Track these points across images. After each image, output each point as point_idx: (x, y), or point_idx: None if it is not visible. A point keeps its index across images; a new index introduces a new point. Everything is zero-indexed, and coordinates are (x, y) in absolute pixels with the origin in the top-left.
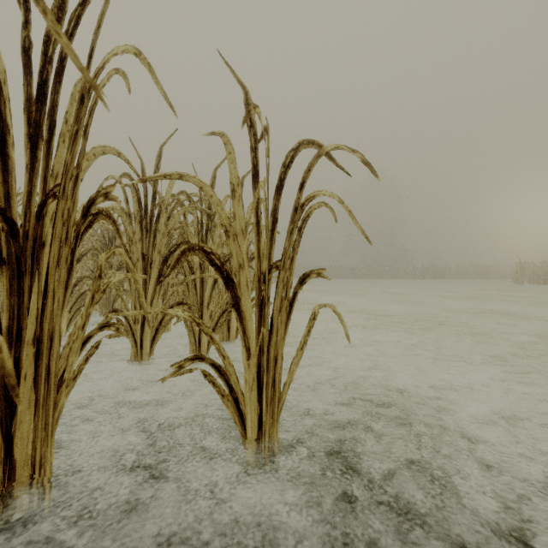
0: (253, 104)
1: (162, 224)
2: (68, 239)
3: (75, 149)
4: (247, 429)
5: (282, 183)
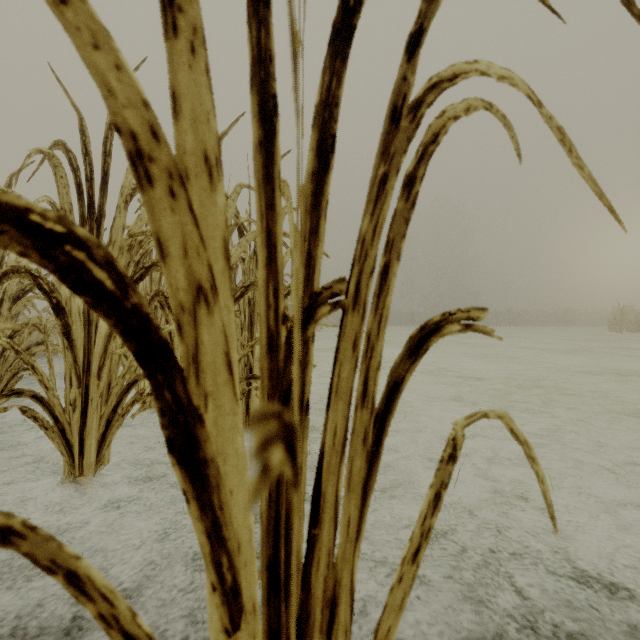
0: None
1: (118, 231)
2: None
3: None
4: None
5: (351, 20)
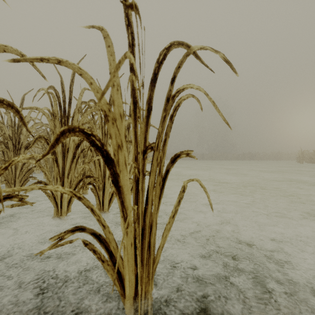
0: None
1: (75, 121)
2: None
3: None
4: (126, 288)
5: (156, 76)
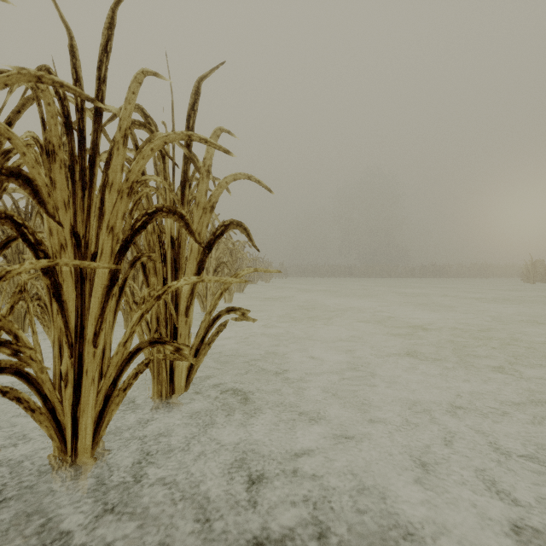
0: None
1: None
2: None
3: None
4: None
5: None
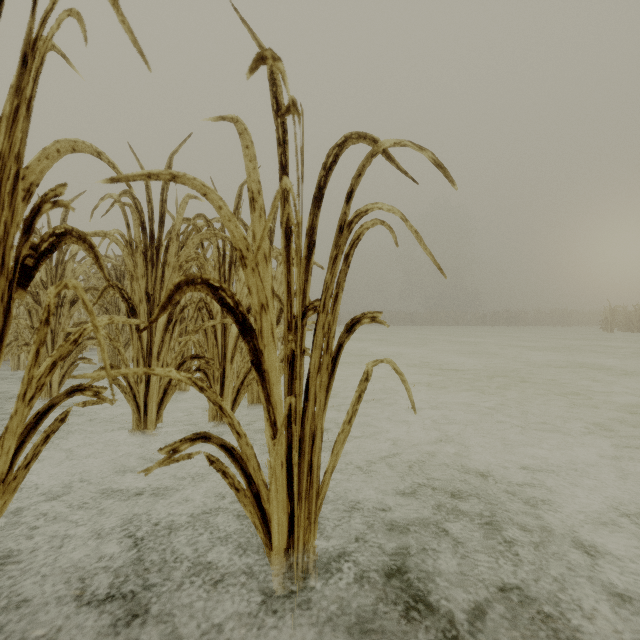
0: (271, 50)
1: (172, 256)
2: (4, 266)
3: (15, 133)
4: (273, 535)
5: (321, 192)
